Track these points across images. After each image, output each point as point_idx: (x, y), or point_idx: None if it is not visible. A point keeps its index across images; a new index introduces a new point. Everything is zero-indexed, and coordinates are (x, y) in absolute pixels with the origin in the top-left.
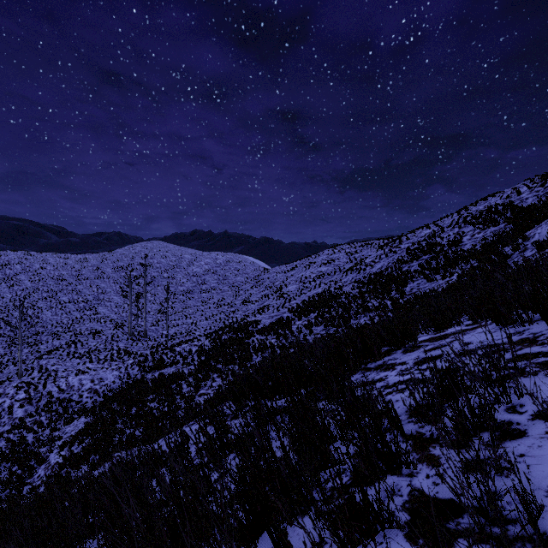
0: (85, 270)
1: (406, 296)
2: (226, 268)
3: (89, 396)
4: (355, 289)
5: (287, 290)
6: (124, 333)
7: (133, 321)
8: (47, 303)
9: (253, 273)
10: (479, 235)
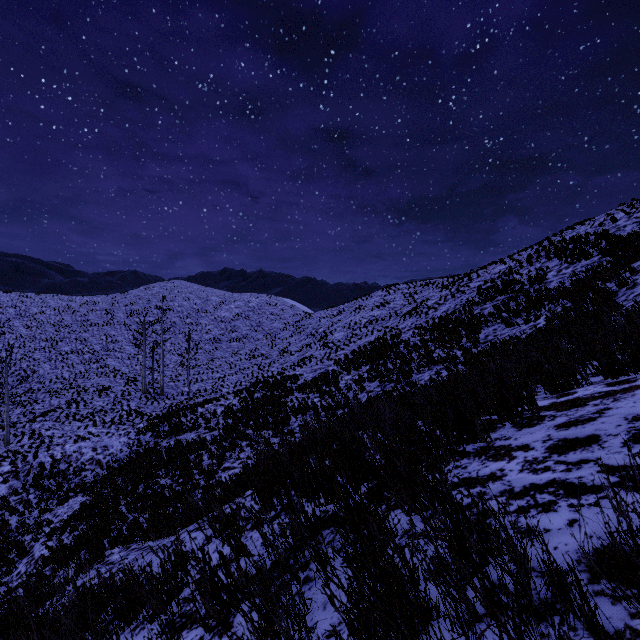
0: (92, 314)
1: (480, 345)
2: (260, 312)
3: (90, 468)
4: (416, 337)
5: (333, 338)
6: (137, 390)
7: (148, 376)
8: (45, 354)
9: (292, 318)
10: (568, 270)
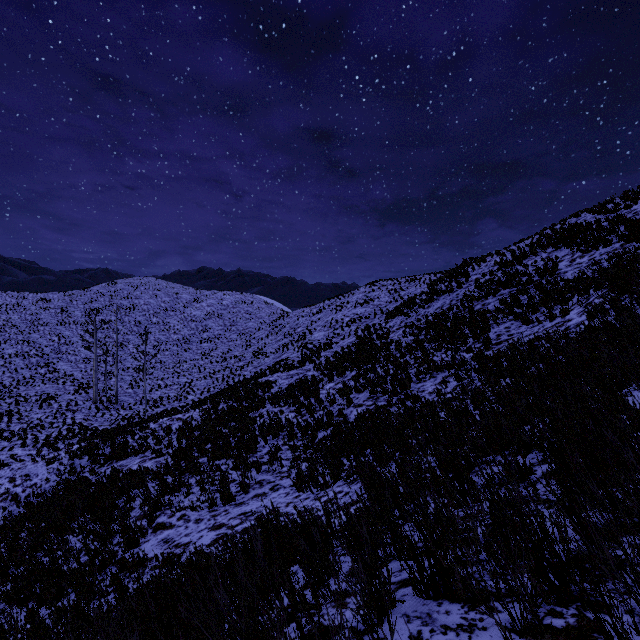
0: (45, 313)
1: (492, 346)
2: (235, 311)
3: (2, 505)
4: (408, 337)
5: (312, 339)
6: (87, 399)
7: (103, 381)
8: None
9: (268, 317)
10: (583, 259)
